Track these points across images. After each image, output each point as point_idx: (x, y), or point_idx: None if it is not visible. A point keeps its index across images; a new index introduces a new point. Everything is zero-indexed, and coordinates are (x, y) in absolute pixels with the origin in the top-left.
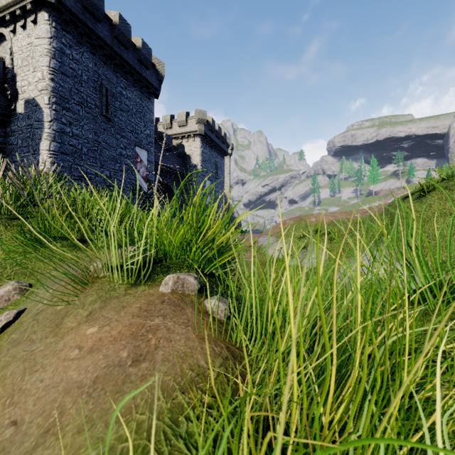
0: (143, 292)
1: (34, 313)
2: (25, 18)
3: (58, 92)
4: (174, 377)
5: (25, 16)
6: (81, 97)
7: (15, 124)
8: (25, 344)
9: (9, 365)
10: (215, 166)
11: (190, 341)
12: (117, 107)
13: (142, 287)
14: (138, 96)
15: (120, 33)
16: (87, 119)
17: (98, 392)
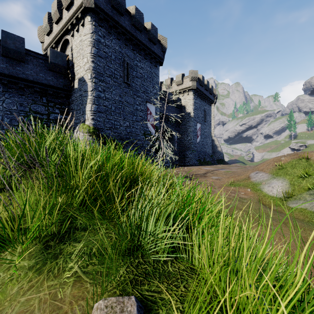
0: None
1: None
2: (78, 25)
3: (96, 70)
4: None
5: (78, 23)
6: (111, 71)
7: (73, 95)
8: None
9: None
10: (204, 112)
11: None
12: (134, 75)
13: None
14: (148, 65)
15: (136, 21)
16: (115, 86)
17: None
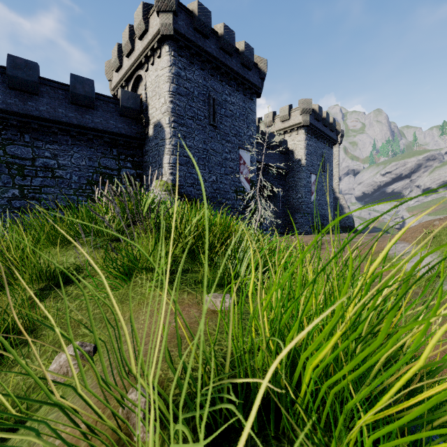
0: None
1: None
2: (153, 57)
3: (176, 112)
4: None
5: (154, 55)
6: (193, 111)
7: (148, 145)
8: None
9: None
10: (321, 158)
11: None
12: (222, 114)
13: None
14: (241, 99)
15: (225, 43)
16: (198, 131)
17: None
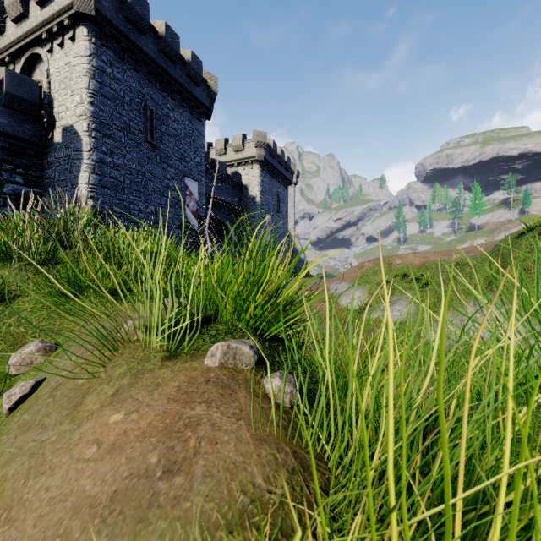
0: (184, 365)
1: (52, 387)
2: (62, 36)
3: (98, 117)
4: (218, 503)
5: (63, 33)
6: (123, 121)
7: (52, 155)
8: (35, 431)
9: (13, 461)
10: (276, 198)
11: (242, 444)
12: (163, 132)
13: (183, 357)
14: (187, 118)
15: (167, 46)
16: (130, 147)
17: (115, 517)
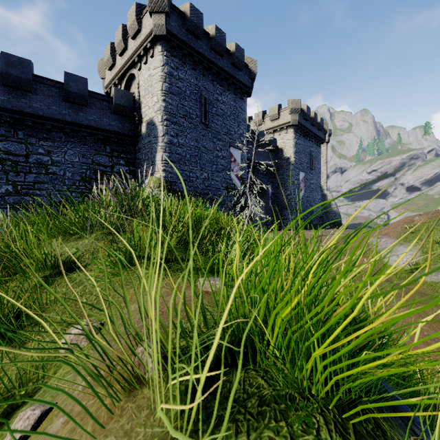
0: None
1: None
2: (146, 56)
3: (168, 110)
4: None
5: (147, 54)
6: (185, 110)
7: (140, 142)
8: None
9: None
10: (309, 157)
11: None
12: (214, 113)
13: None
14: (232, 99)
15: (216, 44)
16: (190, 129)
17: None
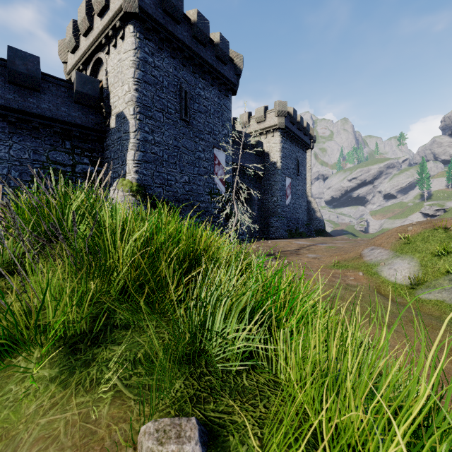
0: None
1: None
2: (116, 37)
3: (142, 102)
4: None
5: (116, 35)
6: (162, 103)
7: (109, 138)
8: None
9: None
10: (296, 162)
11: None
12: (196, 109)
13: None
14: (216, 95)
15: (198, 31)
16: (168, 125)
17: None
